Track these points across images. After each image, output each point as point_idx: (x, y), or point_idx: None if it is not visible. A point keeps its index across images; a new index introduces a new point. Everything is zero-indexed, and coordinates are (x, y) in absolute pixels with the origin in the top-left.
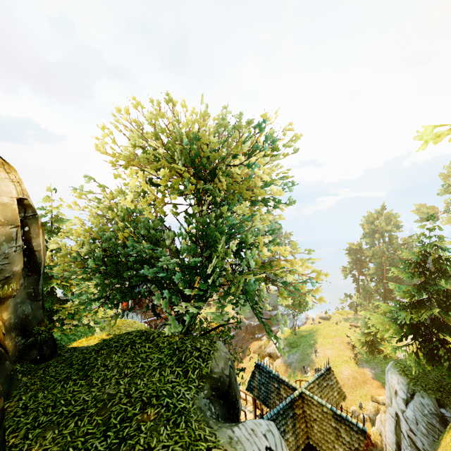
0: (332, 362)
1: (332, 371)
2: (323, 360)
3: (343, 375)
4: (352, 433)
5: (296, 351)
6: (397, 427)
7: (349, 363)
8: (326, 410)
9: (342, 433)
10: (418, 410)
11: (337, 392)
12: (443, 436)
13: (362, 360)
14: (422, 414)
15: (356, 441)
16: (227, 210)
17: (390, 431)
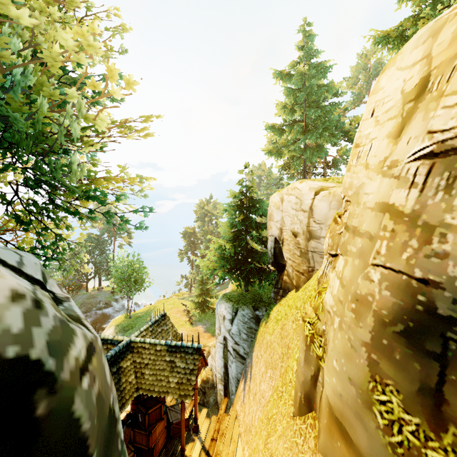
0: None
1: (167, 316)
2: None
3: None
4: (188, 356)
5: (130, 333)
6: (225, 349)
7: (184, 326)
8: (160, 348)
9: (177, 363)
10: (240, 322)
11: (173, 335)
12: (258, 332)
13: (196, 320)
14: (244, 323)
15: (191, 363)
16: (3, 85)
17: (219, 359)
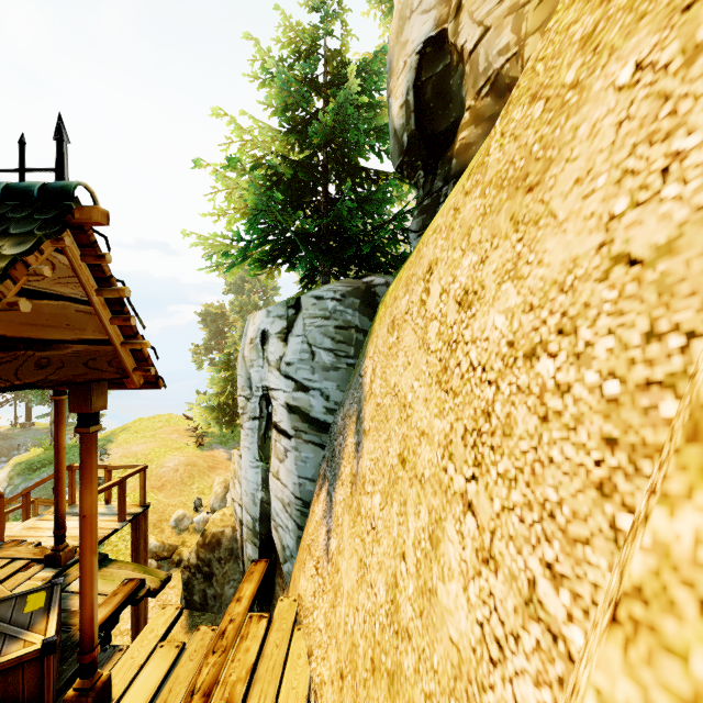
0: (142, 457)
1: None
2: (121, 461)
3: (165, 469)
4: None
5: (43, 472)
6: (266, 432)
7: (183, 449)
8: None
9: None
10: (313, 318)
11: None
12: (375, 321)
13: (213, 443)
14: (323, 317)
15: None
16: None
17: (249, 467)
